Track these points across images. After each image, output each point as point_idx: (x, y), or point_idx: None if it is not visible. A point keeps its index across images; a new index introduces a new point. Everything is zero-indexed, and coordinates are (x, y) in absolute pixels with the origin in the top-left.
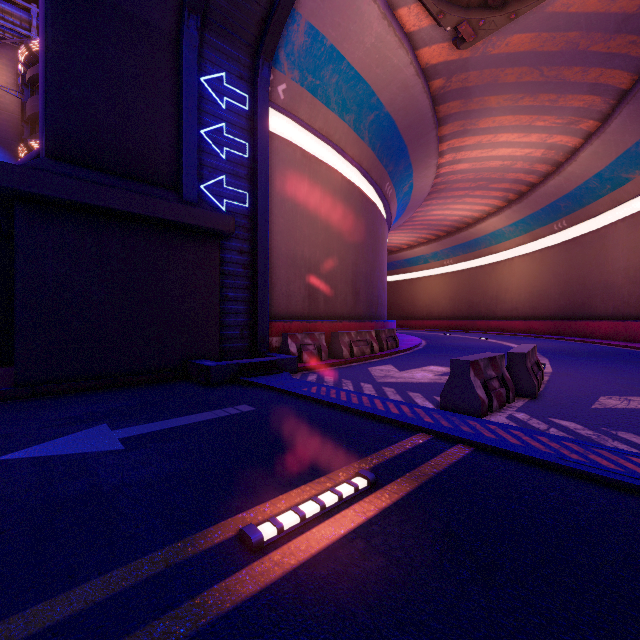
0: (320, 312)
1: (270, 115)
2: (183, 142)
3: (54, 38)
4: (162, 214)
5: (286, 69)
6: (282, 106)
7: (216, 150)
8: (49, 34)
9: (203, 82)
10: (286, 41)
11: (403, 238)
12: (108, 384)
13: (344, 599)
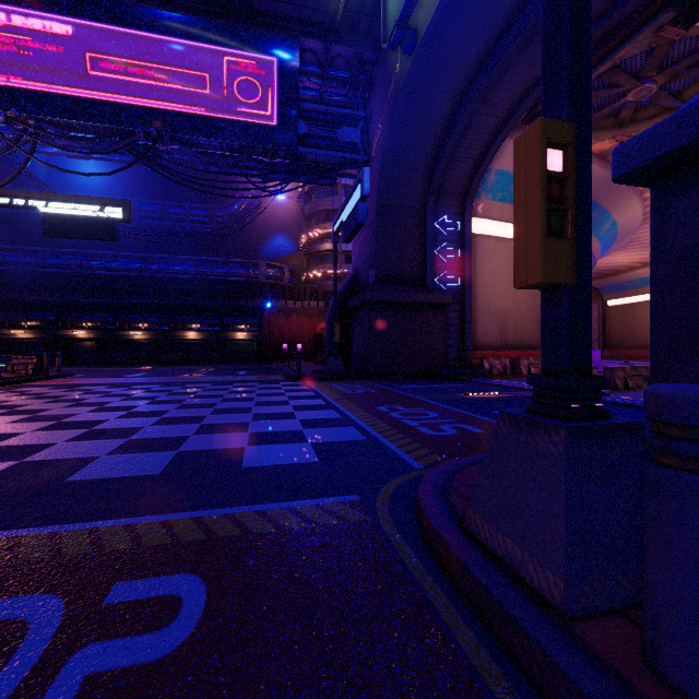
0: (509, 344)
1: (473, 222)
2: (427, 261)
3: (378, 232)
4: (419, 300)
5: (483, 196)
6: (480, 217)
7: (442, 258)
8: (377, 232)
9: (435, 225)
10: (482, 182)
11: (632, 257)
12: (398, 377)
13: (484, 398)
